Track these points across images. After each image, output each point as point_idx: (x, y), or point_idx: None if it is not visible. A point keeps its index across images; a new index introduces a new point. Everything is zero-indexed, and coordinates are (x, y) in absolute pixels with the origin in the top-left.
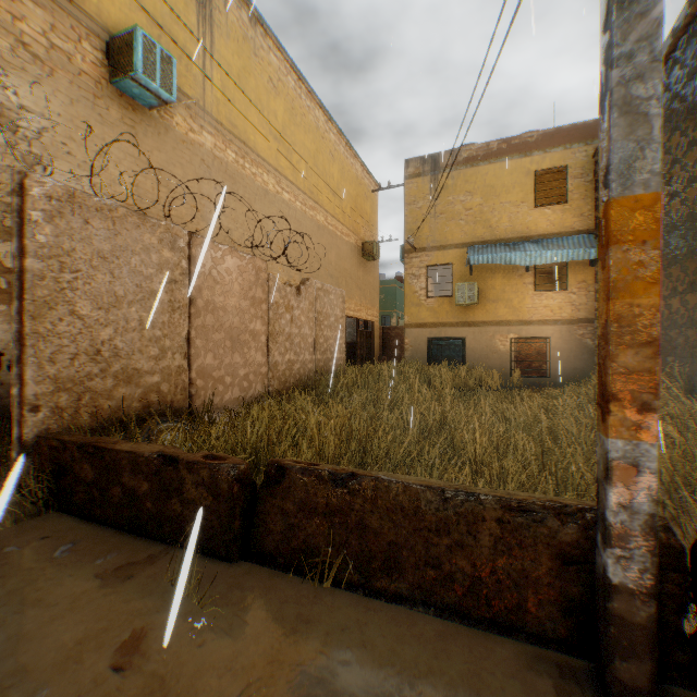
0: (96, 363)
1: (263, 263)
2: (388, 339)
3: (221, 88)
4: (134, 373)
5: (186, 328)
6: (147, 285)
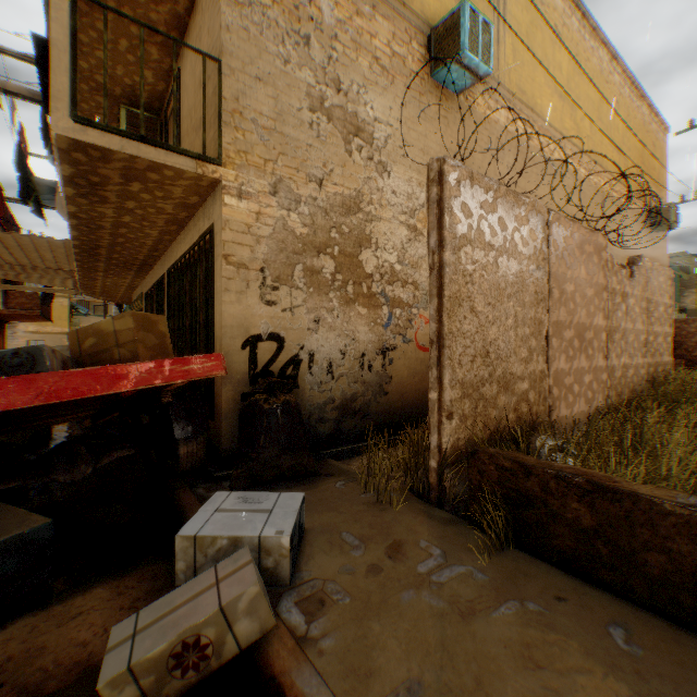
0: (485, 366)
1: (602, 239)
2: (679, 335)
3: (512, 53)
4: (509, 378)
5: (545, 324)
6: (519, 275)
